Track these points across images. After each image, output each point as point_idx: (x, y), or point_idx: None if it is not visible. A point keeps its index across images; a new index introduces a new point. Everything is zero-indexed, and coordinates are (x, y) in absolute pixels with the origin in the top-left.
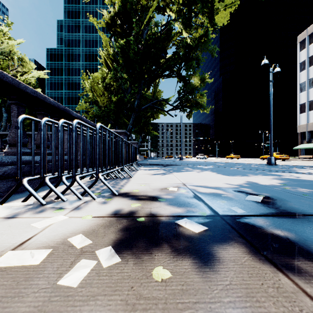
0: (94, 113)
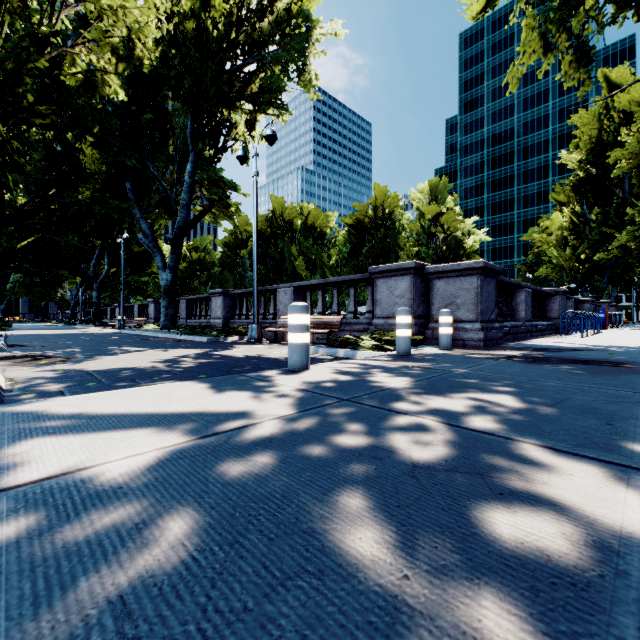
0: (554, 275)
